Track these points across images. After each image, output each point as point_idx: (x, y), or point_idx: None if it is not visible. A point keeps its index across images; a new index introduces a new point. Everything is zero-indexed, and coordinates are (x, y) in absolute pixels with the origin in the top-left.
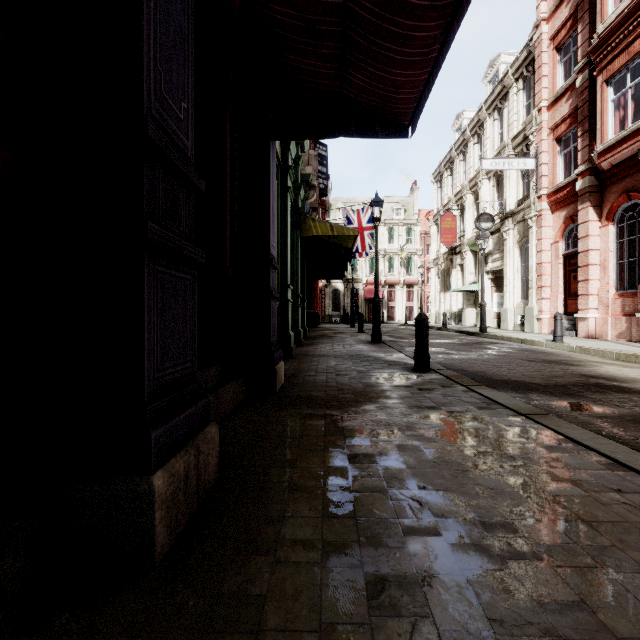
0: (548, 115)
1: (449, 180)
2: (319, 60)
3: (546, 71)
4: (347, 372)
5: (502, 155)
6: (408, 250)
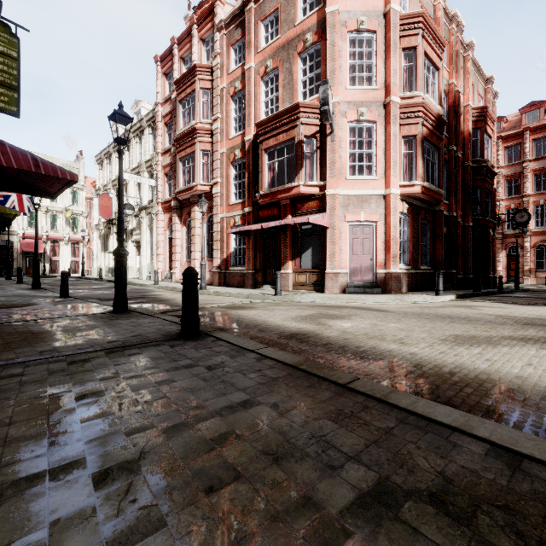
0: (162, 158)
1: (108, 167)
2: (6, 169)
3: (161, 133)
4: (16, 301)
5: (140, 169)
6: (74, 211)
